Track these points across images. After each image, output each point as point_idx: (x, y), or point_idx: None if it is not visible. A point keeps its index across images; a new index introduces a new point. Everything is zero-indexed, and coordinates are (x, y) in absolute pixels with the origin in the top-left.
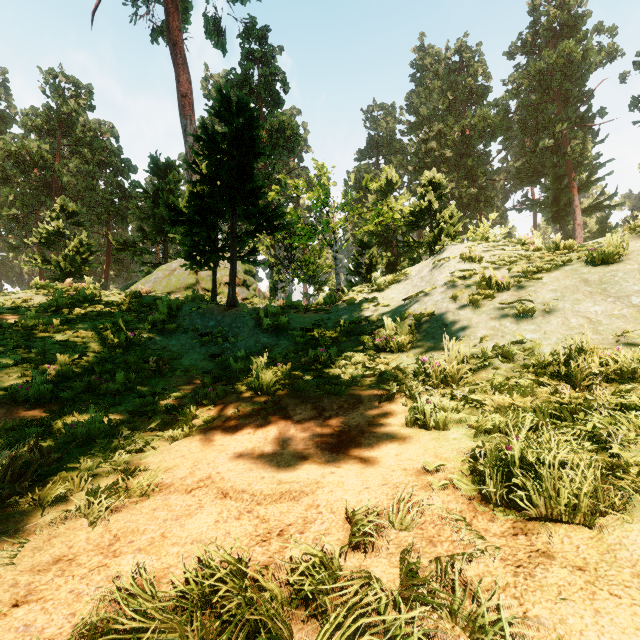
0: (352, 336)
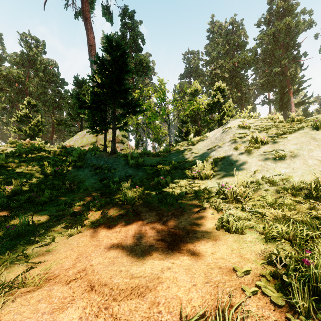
0: (178, 170)
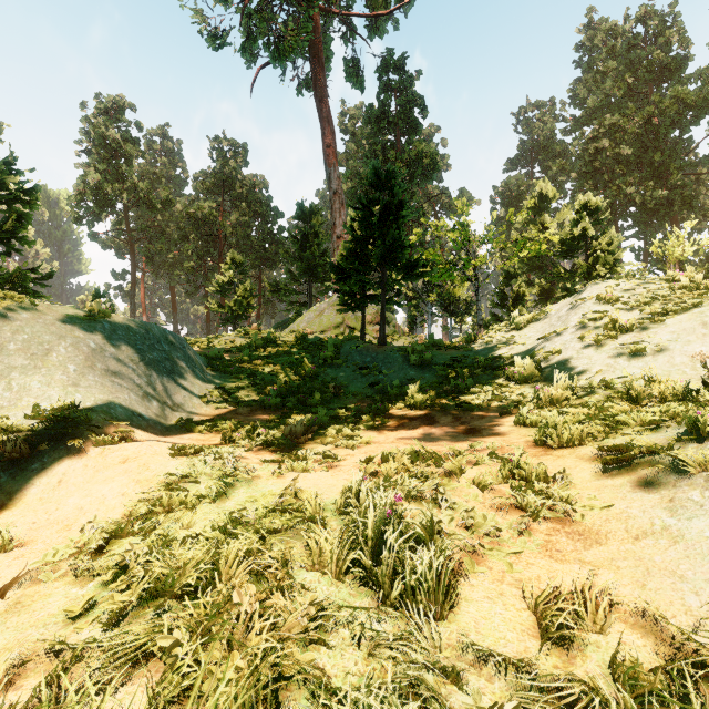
0: (488, 371)
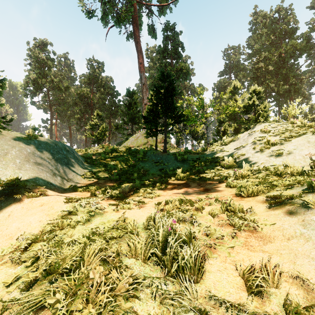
0: (212, 163)
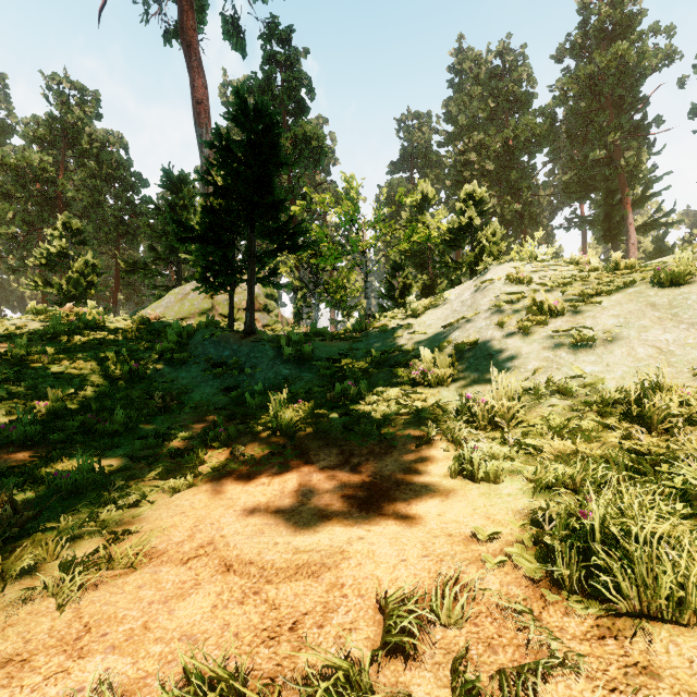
0: (384, 367)
